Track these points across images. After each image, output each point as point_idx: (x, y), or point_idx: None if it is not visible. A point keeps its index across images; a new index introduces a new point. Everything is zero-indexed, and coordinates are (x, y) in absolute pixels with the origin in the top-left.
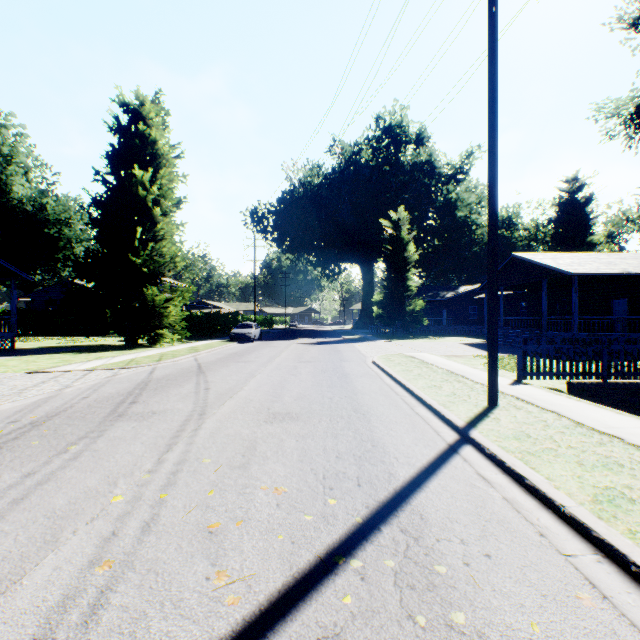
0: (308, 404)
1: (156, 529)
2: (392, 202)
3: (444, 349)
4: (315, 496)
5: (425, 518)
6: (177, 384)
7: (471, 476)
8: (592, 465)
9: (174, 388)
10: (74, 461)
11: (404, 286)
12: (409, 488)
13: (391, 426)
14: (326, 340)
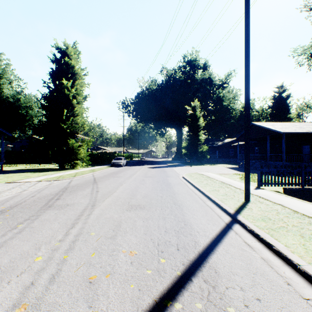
0: (149, 200)
1: (58, 280)
2: (191, 98)
3: (218, 170)
4: (153, 257)
5: (218, 272)
6: (82, 189)
7: (241, 243)
8: (309, 237)
9: (80, 191)
10: (19, 234)
11: (197, 139)
12: (207, 251)
13: (194, 212)
14: (159, 166)
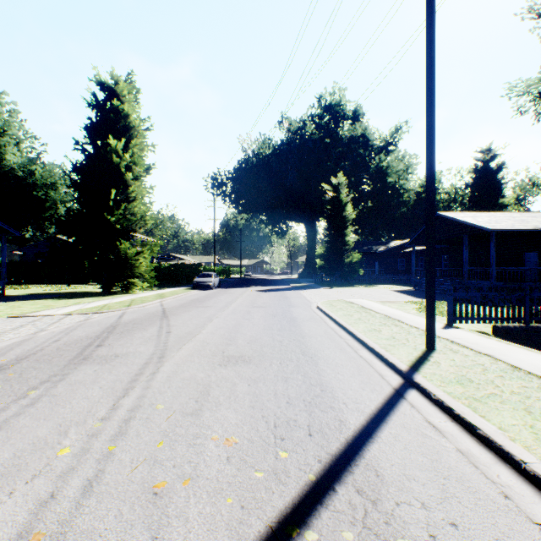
0: (260, 347)
1: (98, 490)
2: (332, 169)
3: (378, 295)
4: (266, 448)
5: (381, 475)
6: (142, 328)
7: (421, 424)
8: (540, 413)
9: (139, 331)
10: (30, 407)
11: (343, 241)
12: (361, 438)
13: (338, 369)
14: (276, 288)
